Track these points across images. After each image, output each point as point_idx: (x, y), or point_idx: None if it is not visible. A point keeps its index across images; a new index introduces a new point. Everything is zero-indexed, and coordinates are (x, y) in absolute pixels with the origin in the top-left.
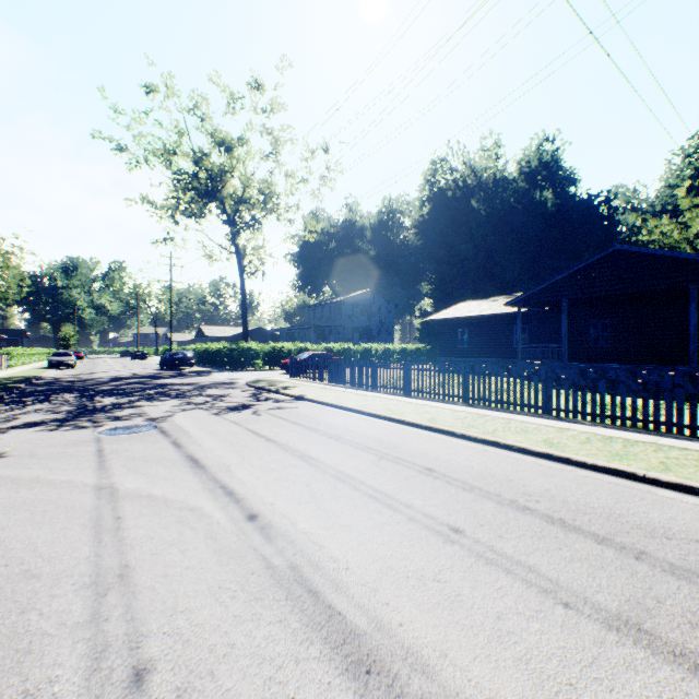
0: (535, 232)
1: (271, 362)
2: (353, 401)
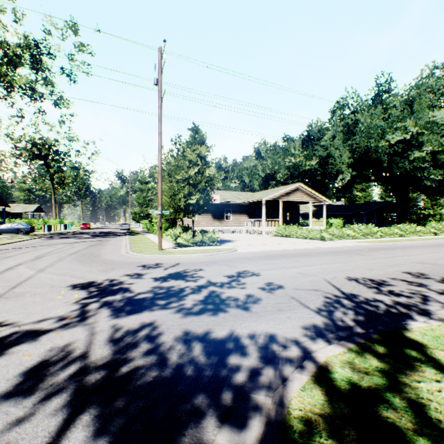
0: None
1: None
2: None
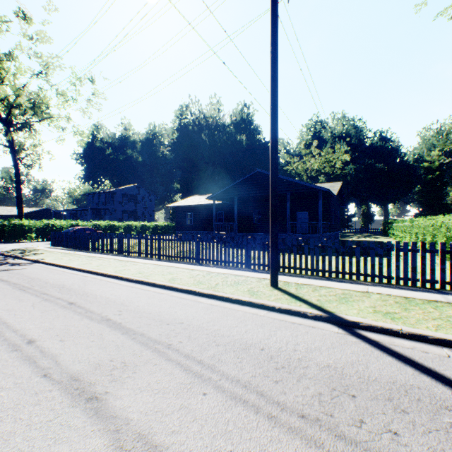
0: (238, 158)
1: (44, 235)
2: (77, 261)
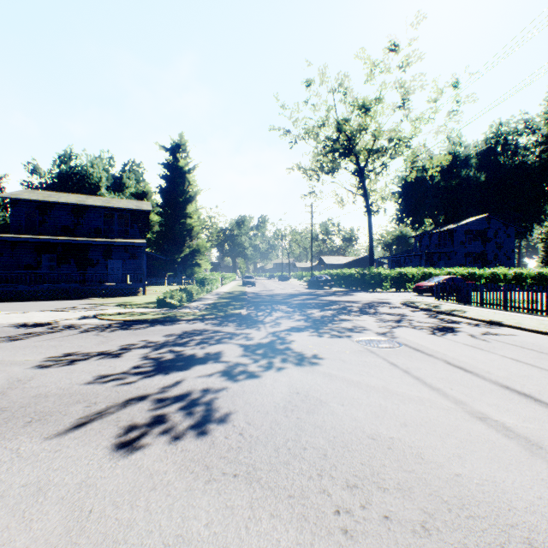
0: None
1: (396, 284)
2: None
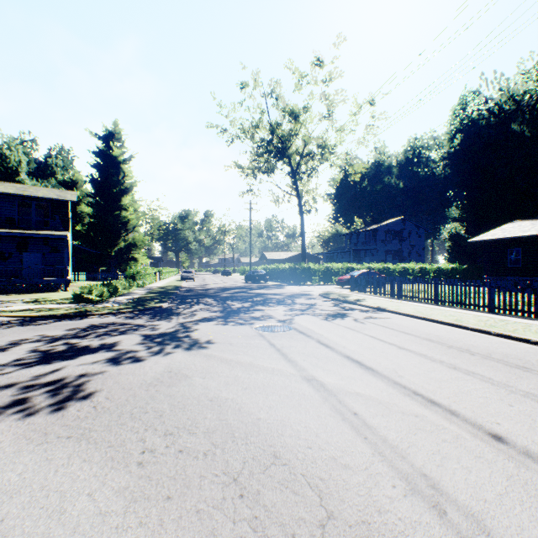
0: None
1: (324, 278)
2: (440, 315)
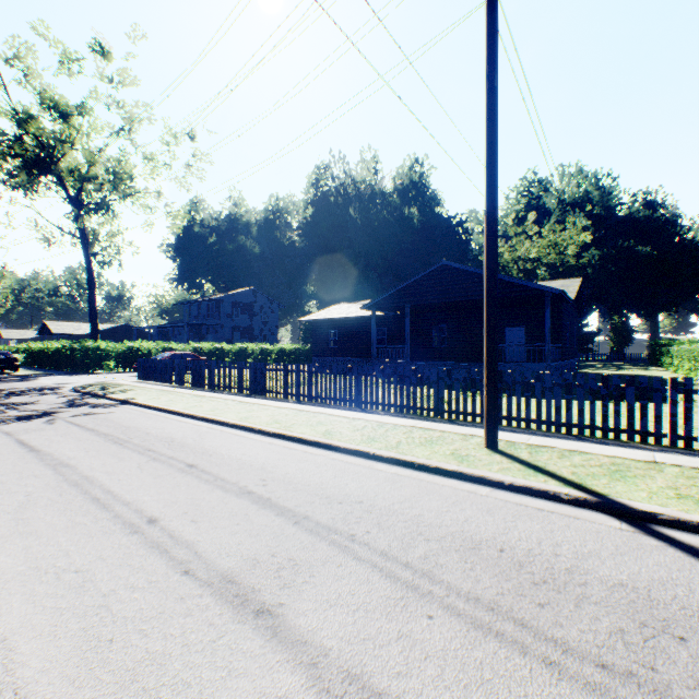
0: (406, 243)
1: (126, 363)
2: (182, 403)
